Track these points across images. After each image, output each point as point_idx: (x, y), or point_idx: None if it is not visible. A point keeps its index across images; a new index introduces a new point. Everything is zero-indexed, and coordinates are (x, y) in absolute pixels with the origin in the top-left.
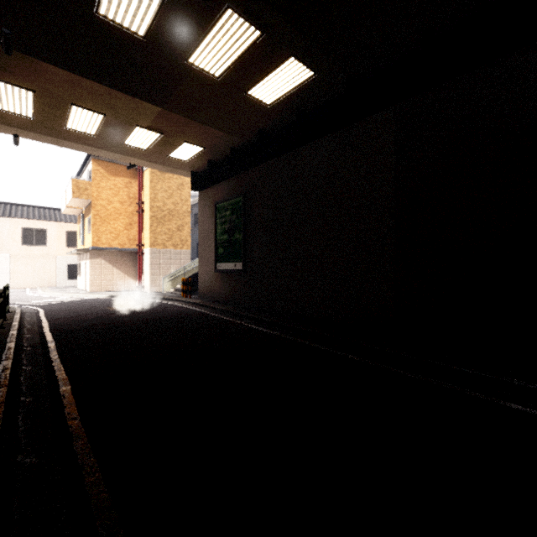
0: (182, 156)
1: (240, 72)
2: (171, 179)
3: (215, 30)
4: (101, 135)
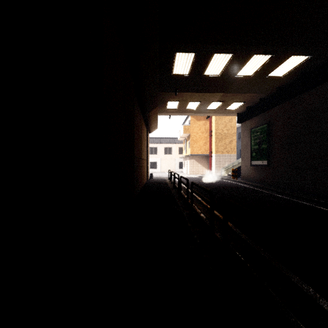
0: (232, 108)
1: (262, 70)
2: (225, 117)
3: (248, 63)
4: (198, 108)
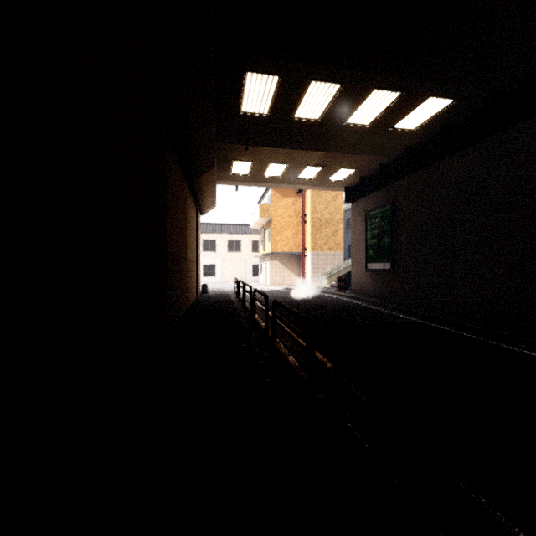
0: (338, 178)
1: (385, 117)
2: (327, 193)
3: (365, 102)
4: (283, 176)
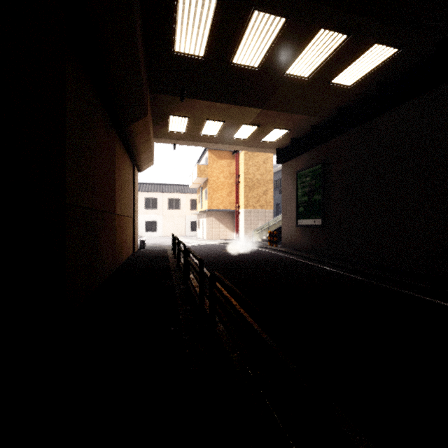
0: (271, 139)
1: (326, 69)
2: (258, 156)
3: (309, 47)
4: (220, 135)
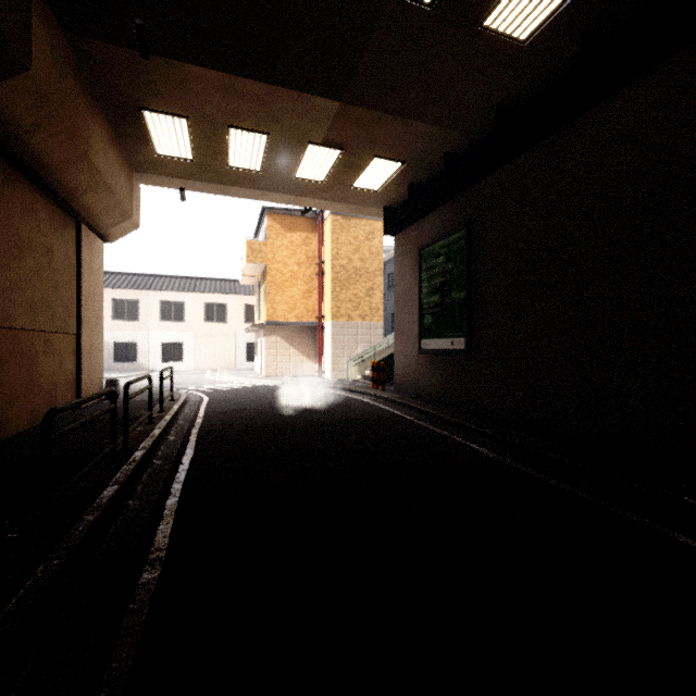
0: (371, 183)
1: None
2: (358, 226)
3: None
4: (268, 169)
